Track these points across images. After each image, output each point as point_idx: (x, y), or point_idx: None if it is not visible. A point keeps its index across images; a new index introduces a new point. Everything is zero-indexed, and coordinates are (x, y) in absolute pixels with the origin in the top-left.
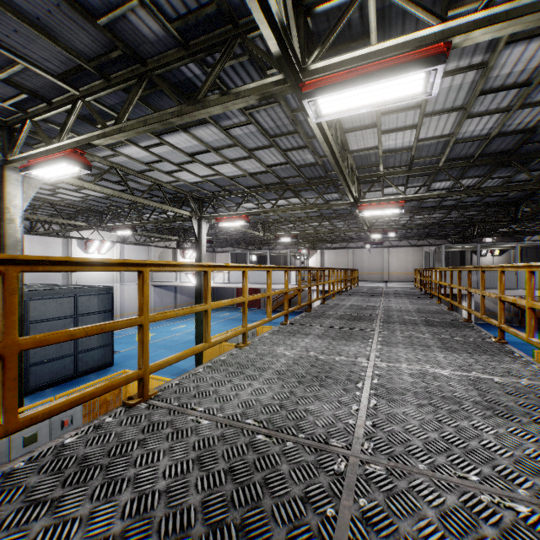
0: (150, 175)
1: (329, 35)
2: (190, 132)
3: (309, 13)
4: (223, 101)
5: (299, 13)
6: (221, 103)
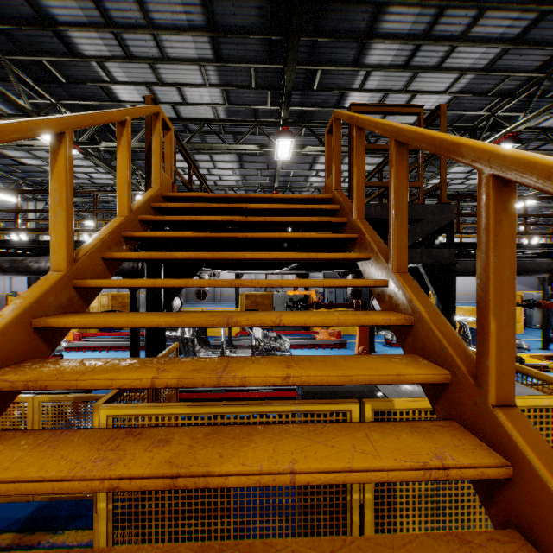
0: (451, 188)
1: (480, 136)
2: (459, 165)
3: (476, 128)
4: (450, 166)
5: (471, 131)
6: (449, 167)
